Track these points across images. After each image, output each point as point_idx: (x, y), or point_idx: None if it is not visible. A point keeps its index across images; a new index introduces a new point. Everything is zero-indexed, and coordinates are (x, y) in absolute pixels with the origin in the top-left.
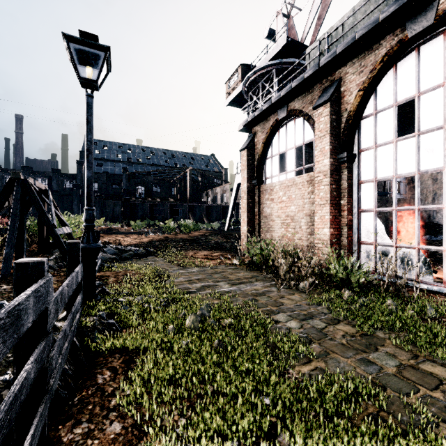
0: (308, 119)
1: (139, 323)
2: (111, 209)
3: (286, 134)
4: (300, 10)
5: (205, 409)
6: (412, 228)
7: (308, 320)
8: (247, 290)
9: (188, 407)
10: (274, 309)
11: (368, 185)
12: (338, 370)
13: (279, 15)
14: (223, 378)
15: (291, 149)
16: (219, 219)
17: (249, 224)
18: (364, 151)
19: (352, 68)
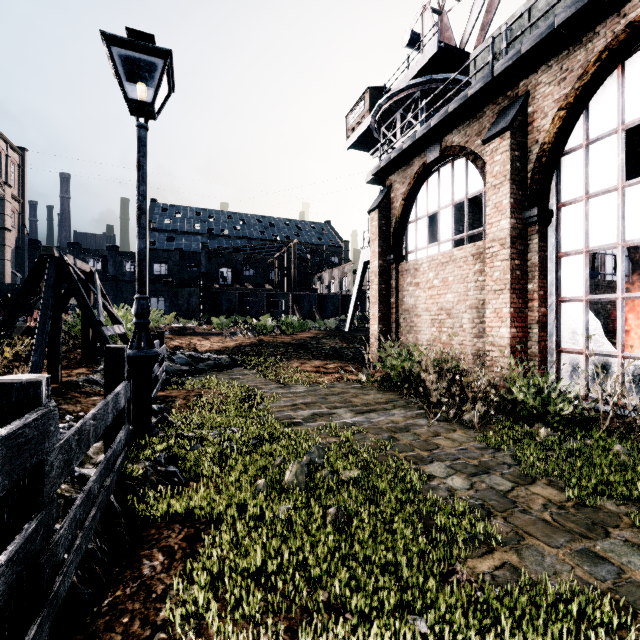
0: (474, 160)
1: (214, 471)
2: (186, 300)
3: (439, 185)
4: (458, 1)
5: (315, 639)
6: (639, 327)
7: (481, 476)
8: (381, 422)
9: (285, 630)
10: (424, 455)
11: (573, 258)
12: (546, 575)
13: (426, 11)
14: (344, 579)
15: (447, 207)
16: (337, 315)
17: (382, 321)
18: (567, 206)
19: (548, 75)
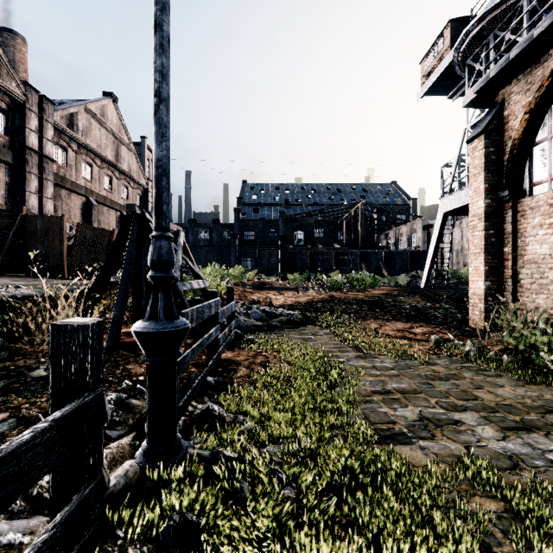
0: None
1: None
2: (267, 260)
3: None
4: None
5: None
6: None
7: None
8: None
9: None
10: None
11: None
12: None
13: None
14: None
15: None
16: (406, 271)
17: (490, 276)
18: None
19: None
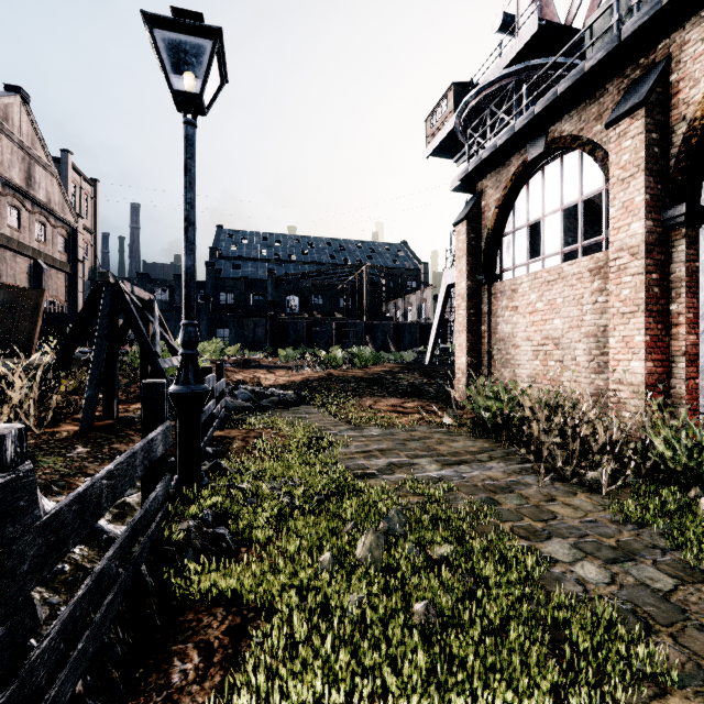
0: (592, 150)
1: (270, 535)
2: (251, 331)
3: (544, 187)
4: None
5: None
6: None
7: (625, 565)
8: (475, 478)
9: None
10: (537, 528)
11: None
12: None
13: None
14: None
15: (554, 213)
16: (415, 346)
17: (471, 352)
18: None
19: (700, 29)
